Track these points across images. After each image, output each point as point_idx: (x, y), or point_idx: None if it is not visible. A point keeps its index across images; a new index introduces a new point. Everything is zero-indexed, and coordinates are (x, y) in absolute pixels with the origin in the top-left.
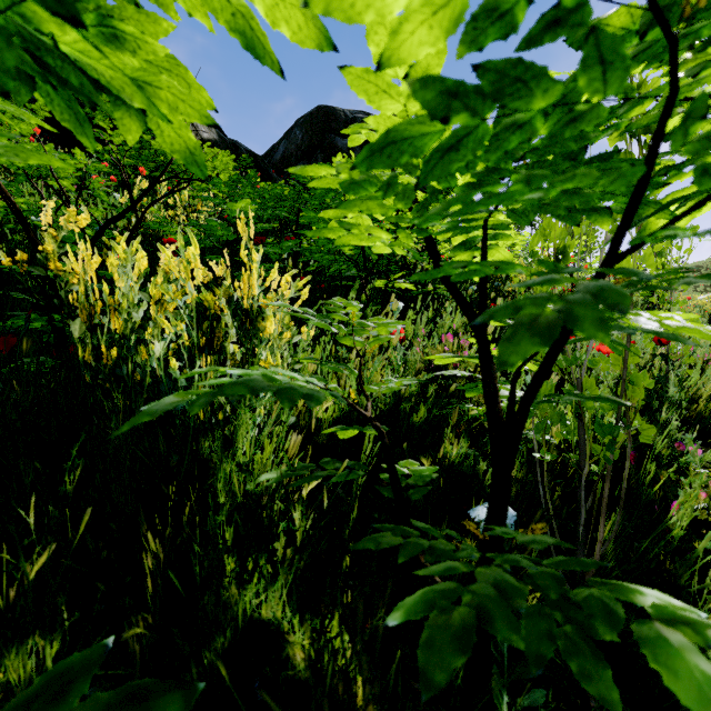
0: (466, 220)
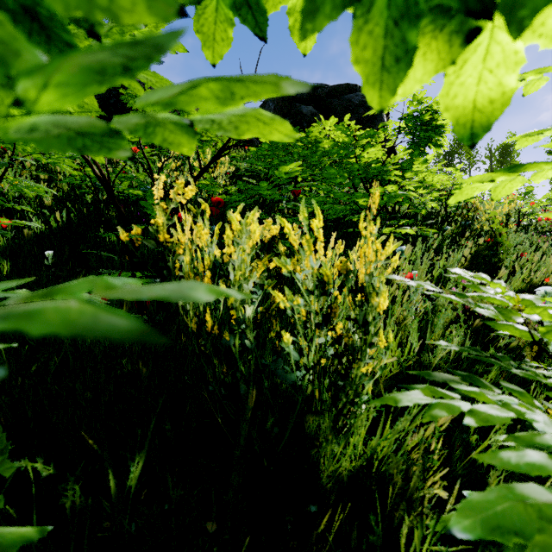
0: None
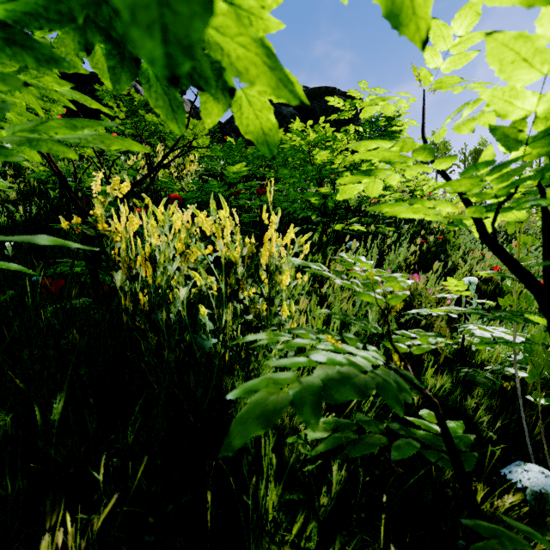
0: None
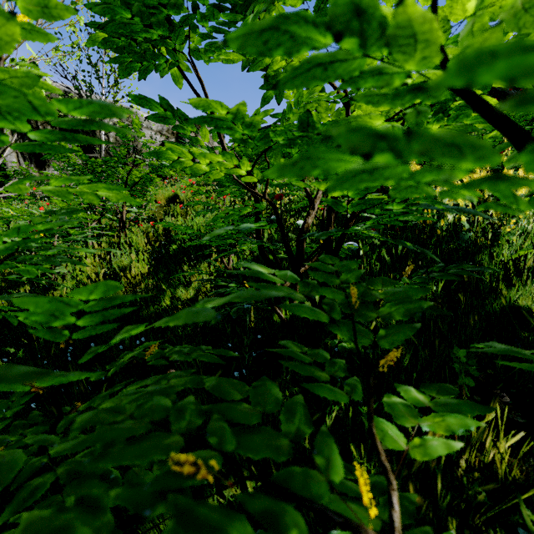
0: None
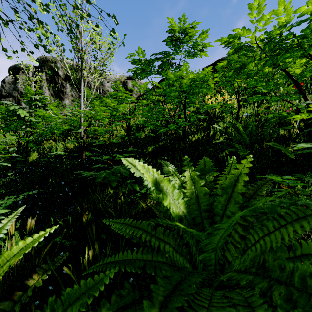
0: (231, 84)
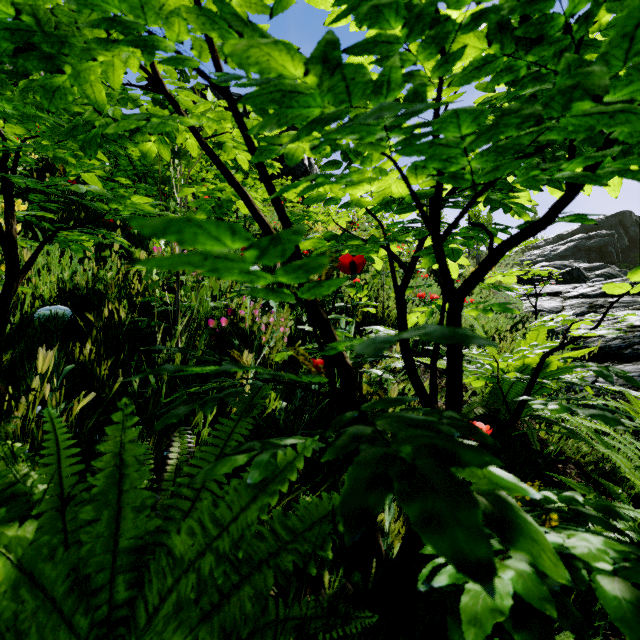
0: None
